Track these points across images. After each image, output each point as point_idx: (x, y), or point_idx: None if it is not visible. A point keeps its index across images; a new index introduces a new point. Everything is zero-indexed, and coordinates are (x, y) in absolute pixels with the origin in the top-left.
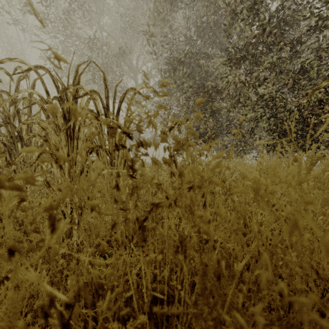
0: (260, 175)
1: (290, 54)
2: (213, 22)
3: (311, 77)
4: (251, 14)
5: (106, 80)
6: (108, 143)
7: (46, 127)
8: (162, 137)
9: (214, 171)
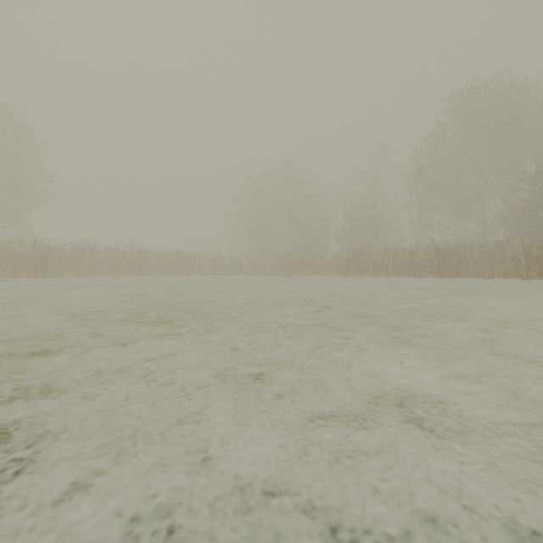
0: None
1: None
2: None
3: None
4: None
5: None
6: None
7: None
8: None
9: None
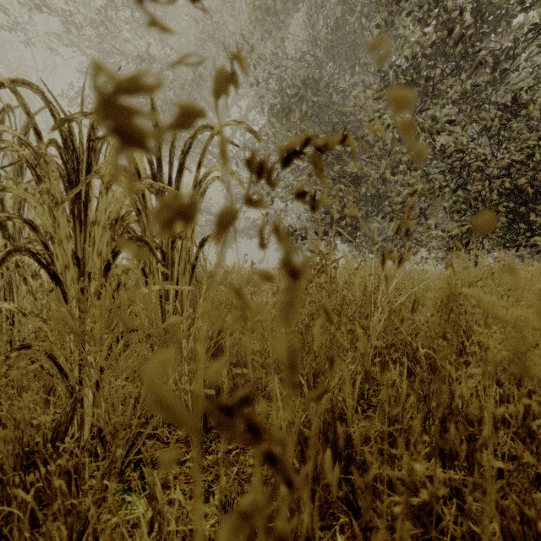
0: None
1: (493, 76)
2: (355, 23)
3: (530, 117)
4: (425, 3)
5: (156, 111)
6: None
7: (23, 199)
8: None
9: (364, 286)
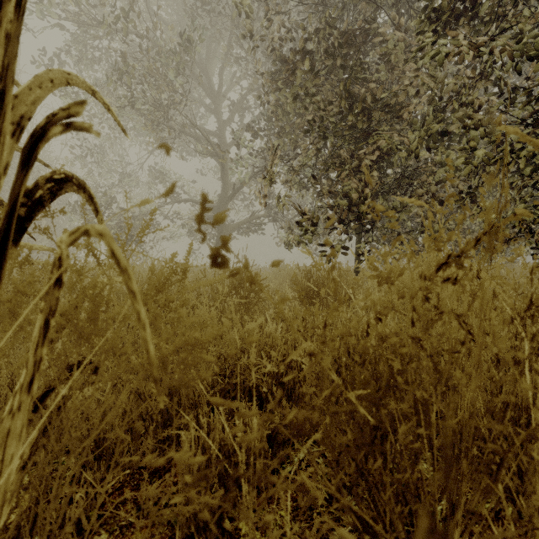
0: None
1: None
2: None
3: None
4: None
5: None
6: None
7: None
8: None
9: None
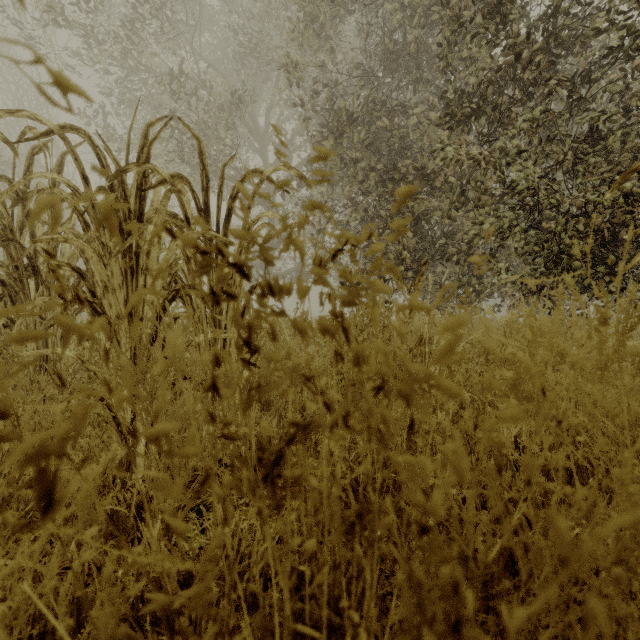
0: (530, 356)
1: (568, 104)
2: (416, 41)
3: (609, 149)
4: (492, 24)
5: (203, 154)
6: (208, 281)
7: (81, 249)
8: (317, 274)
9: (419, 336)
